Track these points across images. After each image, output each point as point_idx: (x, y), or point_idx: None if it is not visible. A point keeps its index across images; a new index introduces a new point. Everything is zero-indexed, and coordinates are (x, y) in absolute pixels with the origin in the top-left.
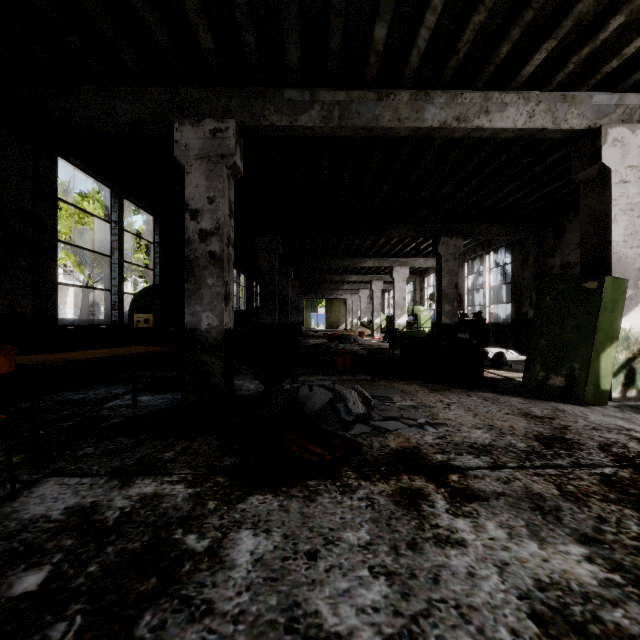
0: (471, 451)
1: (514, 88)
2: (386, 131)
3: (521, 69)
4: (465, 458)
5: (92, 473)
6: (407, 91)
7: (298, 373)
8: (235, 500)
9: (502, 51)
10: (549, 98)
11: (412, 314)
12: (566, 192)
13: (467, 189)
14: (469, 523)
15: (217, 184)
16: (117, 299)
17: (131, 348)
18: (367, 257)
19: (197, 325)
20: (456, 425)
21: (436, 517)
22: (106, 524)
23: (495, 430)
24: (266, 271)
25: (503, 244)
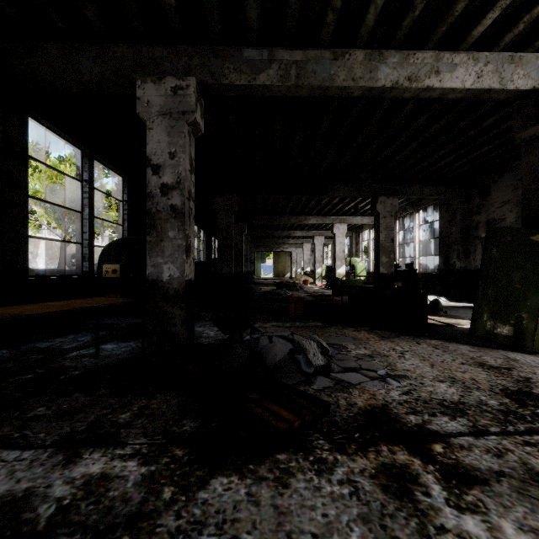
0: (444, 411)
1: (463, 50)
2: (340, 91)
3: (472, 29)
4: (441, 420)
5: (36, 443)
6: (362, 51)
7: (254, 319)
8: (195, 485)
9: (457, 9)
10: (497, 59)
11: (349, 265)
12: (493, 156)
13: (405, 152)
14: (481, 523)
15: (178, 140)
16: (87, 251)
17: (92, 299)
18: (311, 215)
19: (159, 276)
20: (417, 377)
21: (437, 513)
22: (35, 528)
23: (458, 383)
24: (223, 227)
25: (431, 203)
